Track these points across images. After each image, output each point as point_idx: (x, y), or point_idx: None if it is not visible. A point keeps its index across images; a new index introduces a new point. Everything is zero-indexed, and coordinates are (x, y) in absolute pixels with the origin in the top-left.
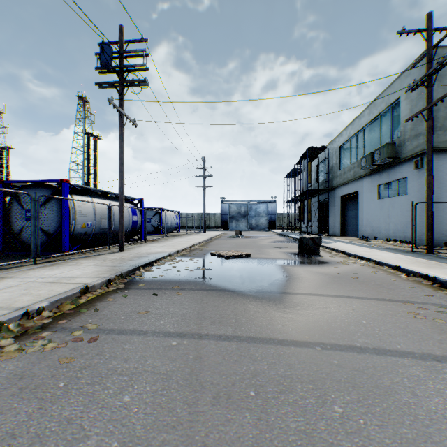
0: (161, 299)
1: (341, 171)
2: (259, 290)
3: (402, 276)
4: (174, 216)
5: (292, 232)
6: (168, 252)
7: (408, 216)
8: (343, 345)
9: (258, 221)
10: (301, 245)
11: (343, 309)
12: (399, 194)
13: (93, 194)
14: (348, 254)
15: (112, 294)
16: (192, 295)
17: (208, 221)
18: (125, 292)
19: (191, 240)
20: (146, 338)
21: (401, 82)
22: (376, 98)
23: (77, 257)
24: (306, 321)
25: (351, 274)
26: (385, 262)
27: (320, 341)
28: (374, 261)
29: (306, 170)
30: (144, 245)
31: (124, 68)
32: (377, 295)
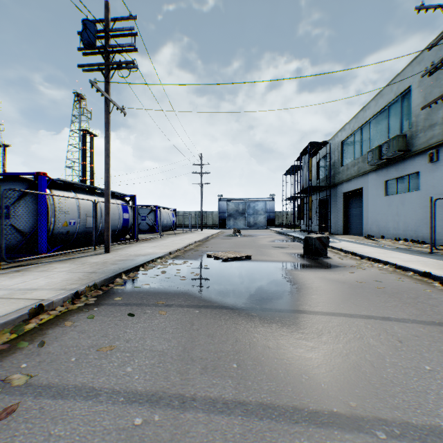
0: (138, 322)
1: (343, 167)
2: (266, 308)
3: (436, 285)
4: (170, 214)
5: (291, 231)
6: (159, 254)
7: (421, 213)
8: (419, 425)
9: (256, 219)
10: (306, 245)
11: (386, 340)
12: (410, 190)
13: (78, 189)
14: (359, 256)
15: (75, 314)
16: (179, 316)
17: (205, 219)
18: (94, 310)
19: (186, 239)
20: (95, 407)
21: (412, 68)
22: (383, 88)
23: (54, 260)
24: (341, 366)
25: (373, 282)
26: (409, 266)
27: (378, 416)
28: (394, 265)
29: (306, 166)
30: (135, 245)
31: (110, 48)
32: (420, 315)
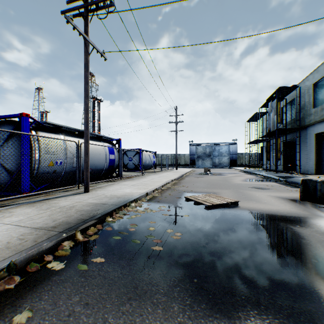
0: None
1: (316, 108)
2: None
3: None
4: (151, 156)
5: (256, 170)
6: (135, 195)
7: None
8: None
9: (220, 160)
10: (304, 190)
11: None
12: None
13: (67, 132)
14: None
15: None
16: None
17: (179, 159)
18: None
19: (164, 177)
20: None
21: None
22: None
23: (28, 201)
24: None
25: None
26: None
27: None
28: None
29: (274, 110)
30: (117, 183)
31: None
32: None
